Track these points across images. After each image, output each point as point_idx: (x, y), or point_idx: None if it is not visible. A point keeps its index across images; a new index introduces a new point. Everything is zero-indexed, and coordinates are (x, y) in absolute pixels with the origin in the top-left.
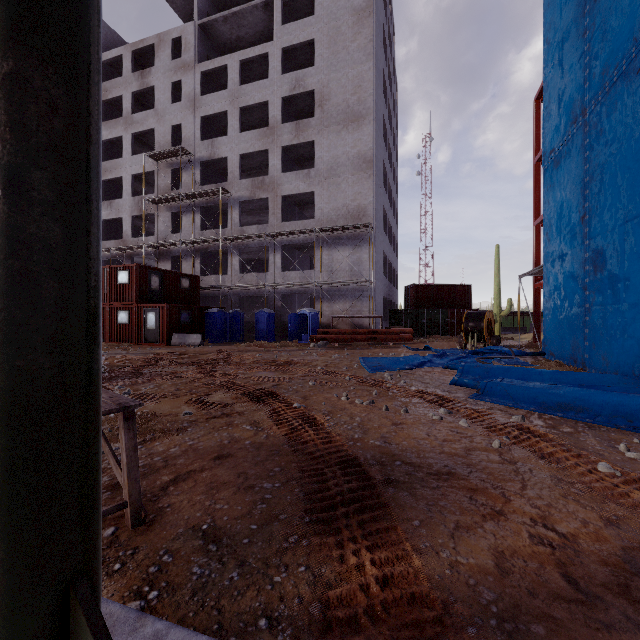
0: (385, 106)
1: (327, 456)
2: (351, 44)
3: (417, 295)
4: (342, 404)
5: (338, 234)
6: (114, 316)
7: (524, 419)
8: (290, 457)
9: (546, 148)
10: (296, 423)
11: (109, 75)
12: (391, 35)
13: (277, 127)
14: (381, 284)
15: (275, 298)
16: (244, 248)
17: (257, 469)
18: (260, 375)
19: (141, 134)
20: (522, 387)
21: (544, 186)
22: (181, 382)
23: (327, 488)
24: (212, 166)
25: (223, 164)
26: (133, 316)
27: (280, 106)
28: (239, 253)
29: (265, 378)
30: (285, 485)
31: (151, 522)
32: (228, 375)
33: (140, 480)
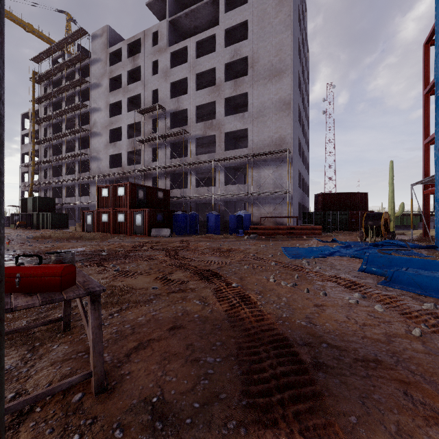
0: (299, 63)
1: (260, 333)
2: (274, 20)
3: (324, 201)
4: (270, 285)
5: (264, 158)
6: (116, 217)
7: (437, 307)
8: (229, 332)
9: (438, 79)
10: (234, 301)
11: (114, 61)
12: (304, 11)
13: (221, 85)
14: (296, 193)
15: (220, 204)
16: (199, 170)
17: (202, 342)
18: (208, 259)
19: (133, 98)
20: (428, 277)
21: (436, 110)
22: (153, 263)
23: (262, 368)
24: (178, 115)
25: (185, 114)
26: (127, 217)
27: (223, 70)
28: (195, 173)
29: (212, 261)
30: (225, 360)
31: (112, 389)
32: (186, 258)
33: (111, 345)
